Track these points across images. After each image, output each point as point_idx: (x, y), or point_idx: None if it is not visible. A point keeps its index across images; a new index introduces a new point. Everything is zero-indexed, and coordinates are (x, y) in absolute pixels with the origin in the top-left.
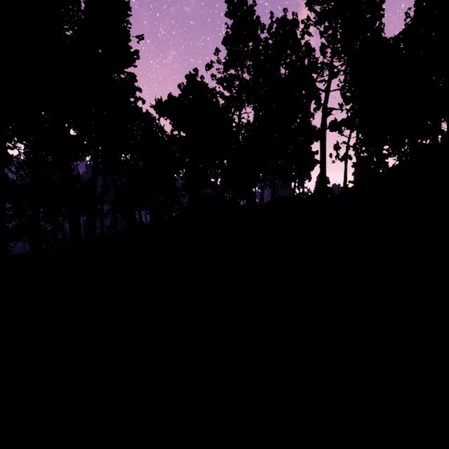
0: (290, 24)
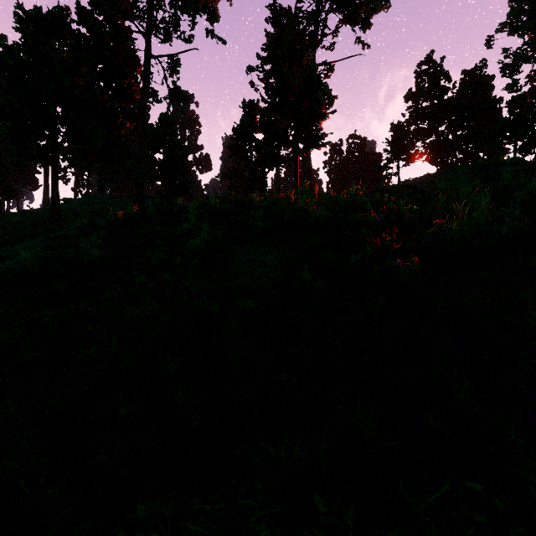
0: None
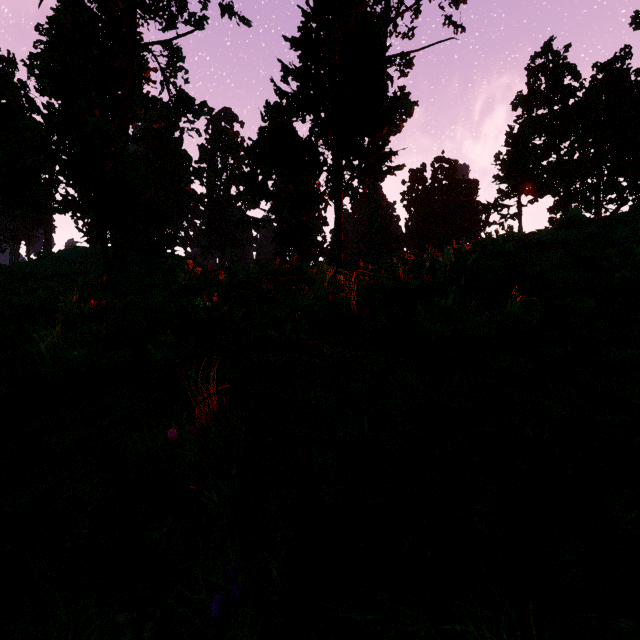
0: (5, 62)
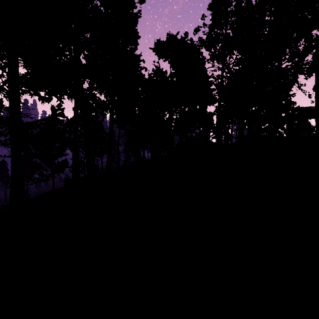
0: None
